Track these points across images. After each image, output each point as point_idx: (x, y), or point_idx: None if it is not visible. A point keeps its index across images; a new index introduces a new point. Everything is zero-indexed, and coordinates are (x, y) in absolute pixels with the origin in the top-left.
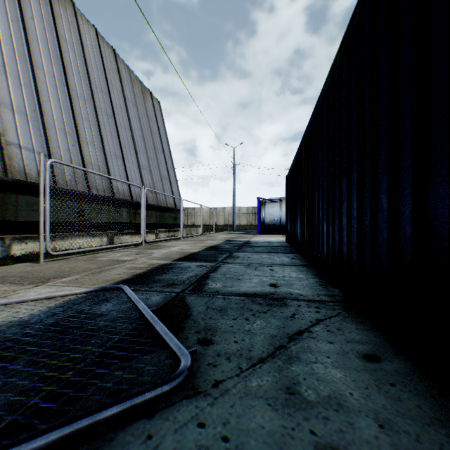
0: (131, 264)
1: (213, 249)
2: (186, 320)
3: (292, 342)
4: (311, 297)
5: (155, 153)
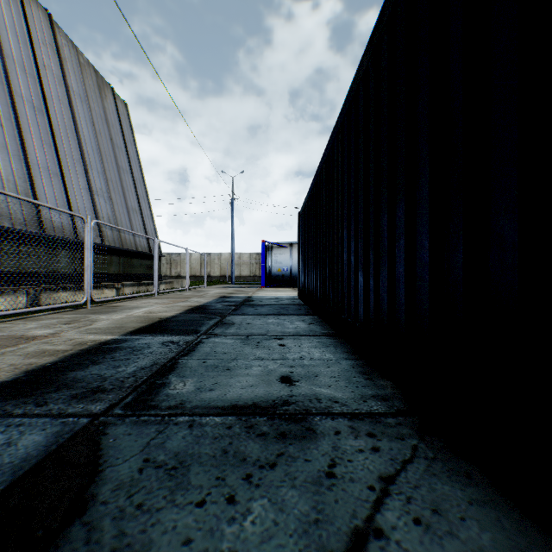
0: (42, 345)
1: (198, 312)
2: (67, 530)
3: None
4: (353, 406)
5: (119, 175)
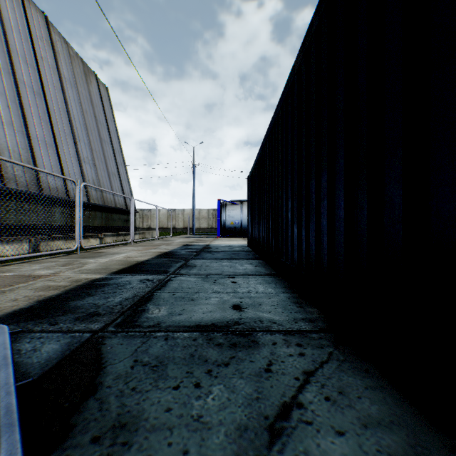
0: (46, 282)
1: (166, 257)
2: (85, 403)
3: (277, 444)
4: (287, 326)
5: (102, 145)
